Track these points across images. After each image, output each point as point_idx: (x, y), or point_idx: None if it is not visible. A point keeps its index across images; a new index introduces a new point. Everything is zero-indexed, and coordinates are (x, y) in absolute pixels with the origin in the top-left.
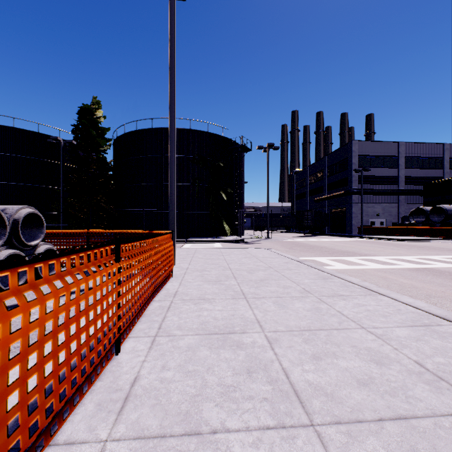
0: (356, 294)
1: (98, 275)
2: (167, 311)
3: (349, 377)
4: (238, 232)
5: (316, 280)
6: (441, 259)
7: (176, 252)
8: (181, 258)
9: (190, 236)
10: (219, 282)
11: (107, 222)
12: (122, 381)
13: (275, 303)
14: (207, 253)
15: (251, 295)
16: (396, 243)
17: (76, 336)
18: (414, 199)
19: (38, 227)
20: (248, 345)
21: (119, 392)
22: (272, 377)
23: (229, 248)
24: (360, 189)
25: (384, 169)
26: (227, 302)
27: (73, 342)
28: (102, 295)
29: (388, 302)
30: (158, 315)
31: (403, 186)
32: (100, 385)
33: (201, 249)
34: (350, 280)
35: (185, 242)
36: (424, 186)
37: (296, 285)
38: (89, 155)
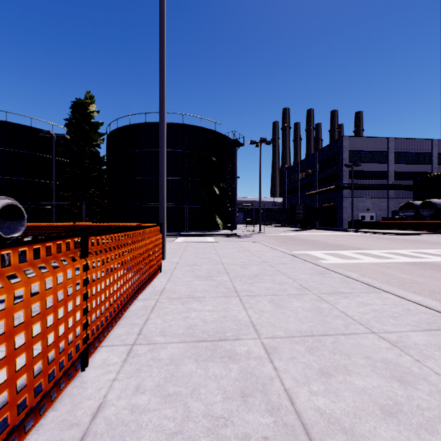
0: (358, 291)
1: (49, 275)
2: (151, 311)
3: (369, 402)
4: (230, 226)
5: (312, 275)
6: (436, 253)
7: (168, 246)
8: (172, 252)
9: (183, 230)
10: (210, 278)
11: (101, 216)
12: (82, 411)
13: (271, 302)
14: (199, 247)
15: (244, 293)
16: (387, 237)
17: (7, 361)
18: (404, 194)
19: (18, 219)
20: (242, 355)
21: (75, 428)
22: (273, 403)
23: (222, 242)
24: (351, 184)
25: (374, 165)
26: (218, 301)
27: (1, 370)
28: (57, 301)
29: (394, 300)
30: (140, 317)
31: (393, 181)
32: (52, 417)
33: (193, 243)
34: (349, 276)
35: (178, 236)
36: (413, 181)
37: (292, 281)
38: (82, 150)
